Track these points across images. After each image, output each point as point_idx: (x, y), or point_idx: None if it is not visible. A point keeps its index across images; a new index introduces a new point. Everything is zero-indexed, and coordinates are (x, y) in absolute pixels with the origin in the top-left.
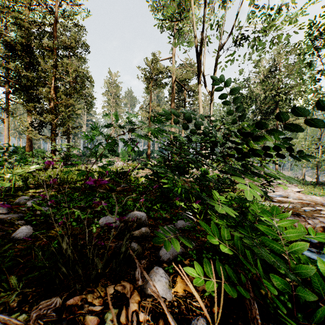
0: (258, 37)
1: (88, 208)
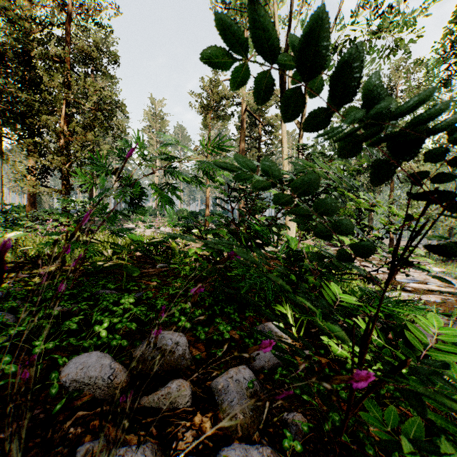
0: (370, 41)
1: (73, 318)
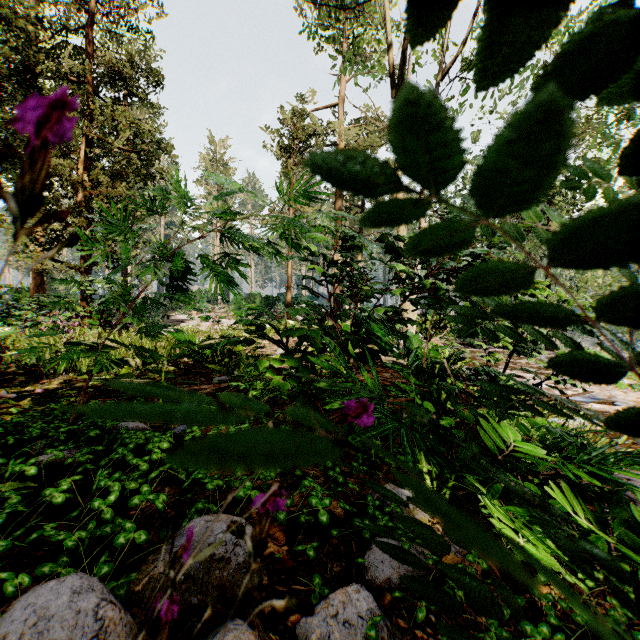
0: None
1: (63, 479)
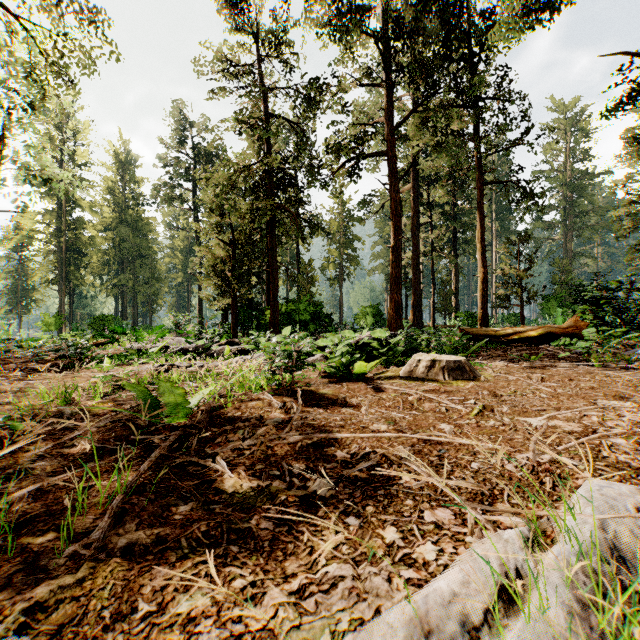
0: None
1: None
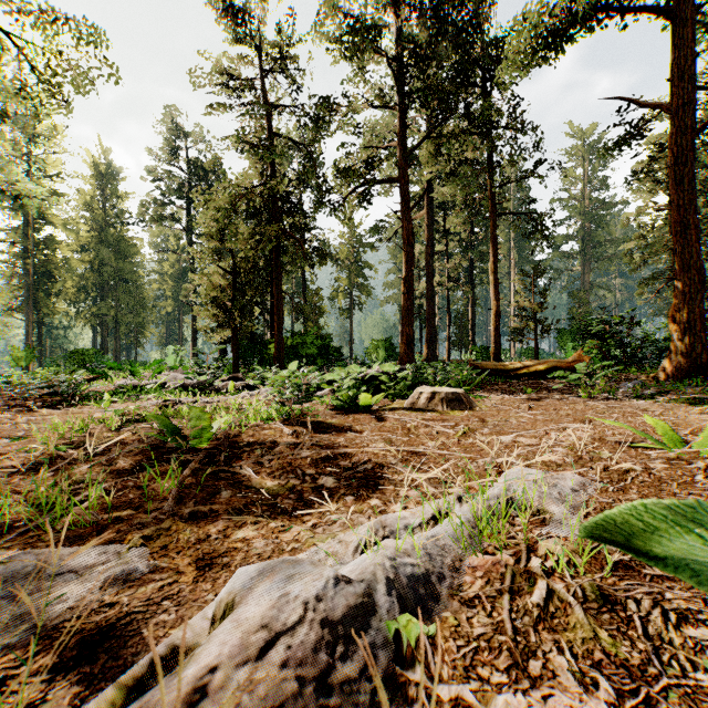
0: None
1: None
